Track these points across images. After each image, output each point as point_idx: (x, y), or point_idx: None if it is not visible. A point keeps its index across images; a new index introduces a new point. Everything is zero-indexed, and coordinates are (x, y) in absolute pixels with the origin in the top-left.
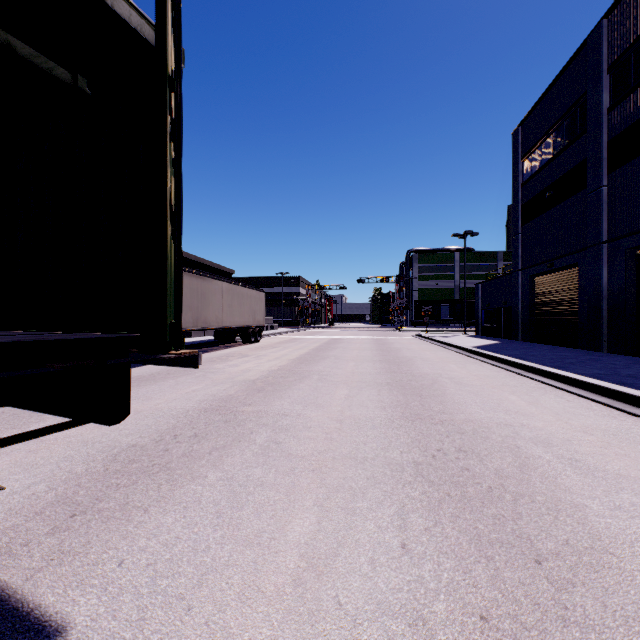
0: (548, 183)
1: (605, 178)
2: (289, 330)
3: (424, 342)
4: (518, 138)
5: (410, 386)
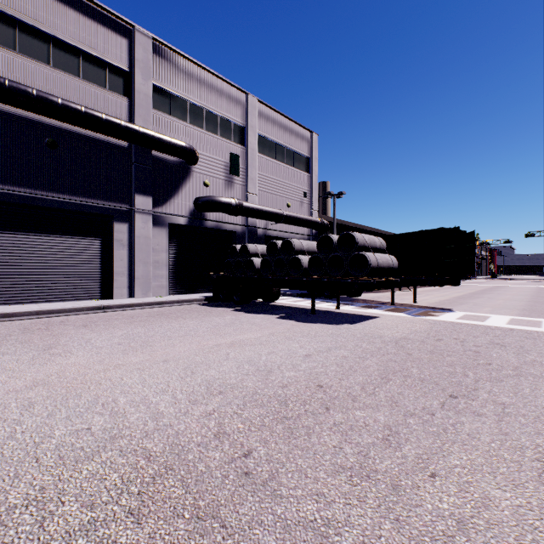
0: None
1: None
2: None
3: None
4: None
5: (541, 302)
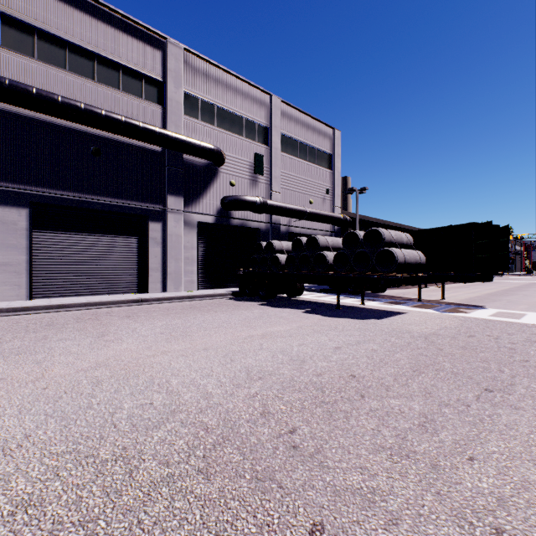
0: None
1: None
2: None
3: None
4: None
5: None
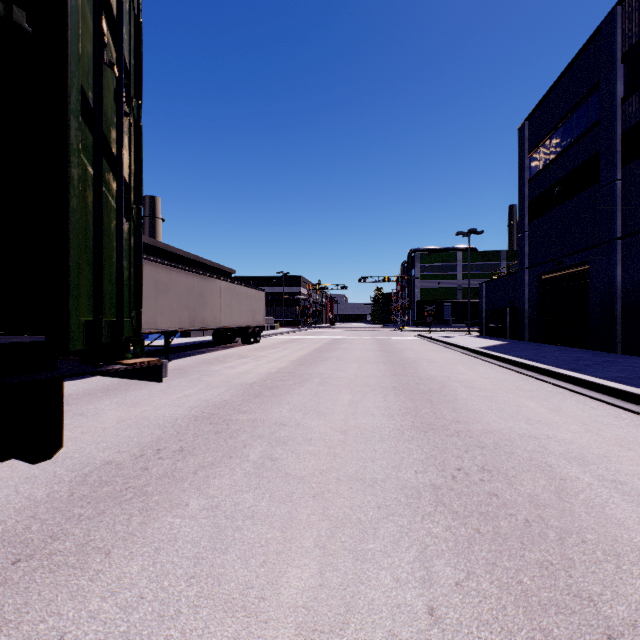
0: (557, 178)
1: (619, 172)
2: (290, 330)
3: (428, 342)
4: (525, 133)
5: (418, 390)
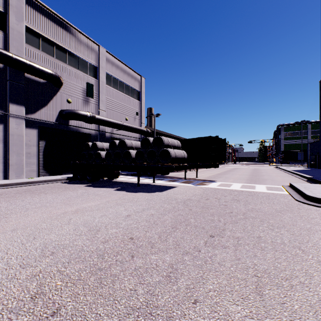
0: None
1: None
2: None
3: (275, 169)
4: None
5: (255, 175)
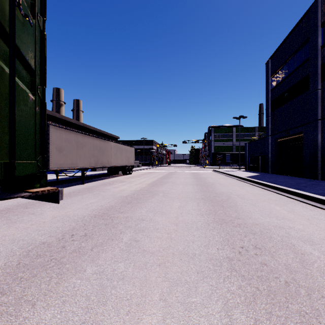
0: (286, 89)
1: (319, 84)
2: (147, 167)
3: (218, 174)
4: (269, 65)
5: (215, 200)
